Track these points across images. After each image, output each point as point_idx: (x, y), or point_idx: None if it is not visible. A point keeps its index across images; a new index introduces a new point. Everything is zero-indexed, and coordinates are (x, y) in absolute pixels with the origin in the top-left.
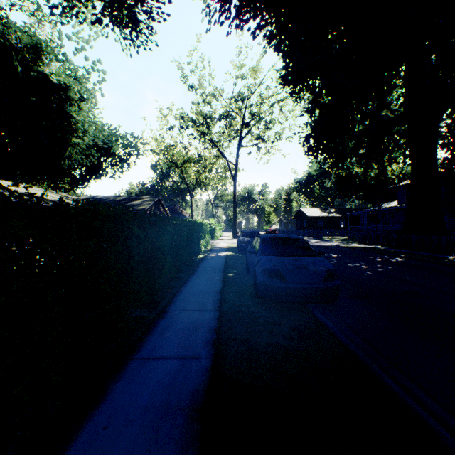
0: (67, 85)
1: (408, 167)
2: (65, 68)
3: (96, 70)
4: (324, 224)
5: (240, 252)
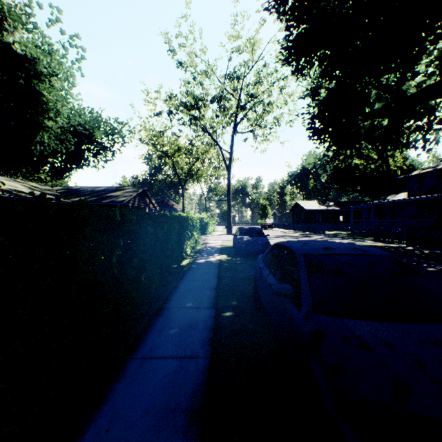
0: (35, 57)
1: (427, 153)
2: (34, 39)
3: (74, 45)
4: (323, 218)
5: (238, 254)
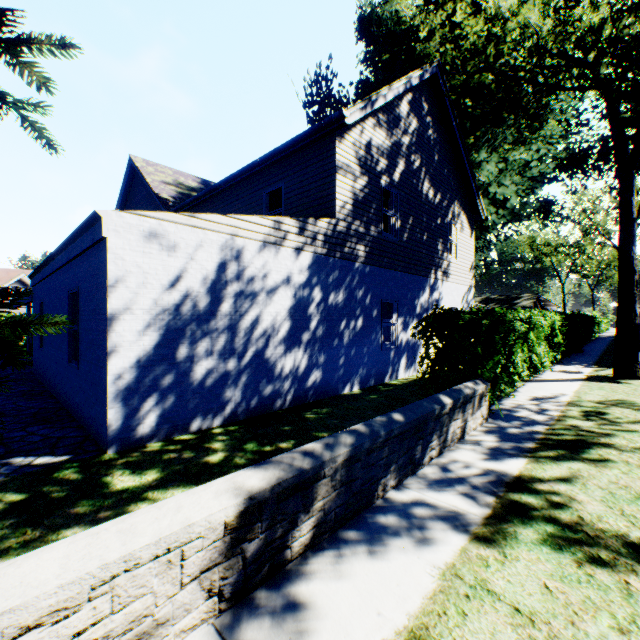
0: None
1: None
2: None
3: None
4: None
5: None
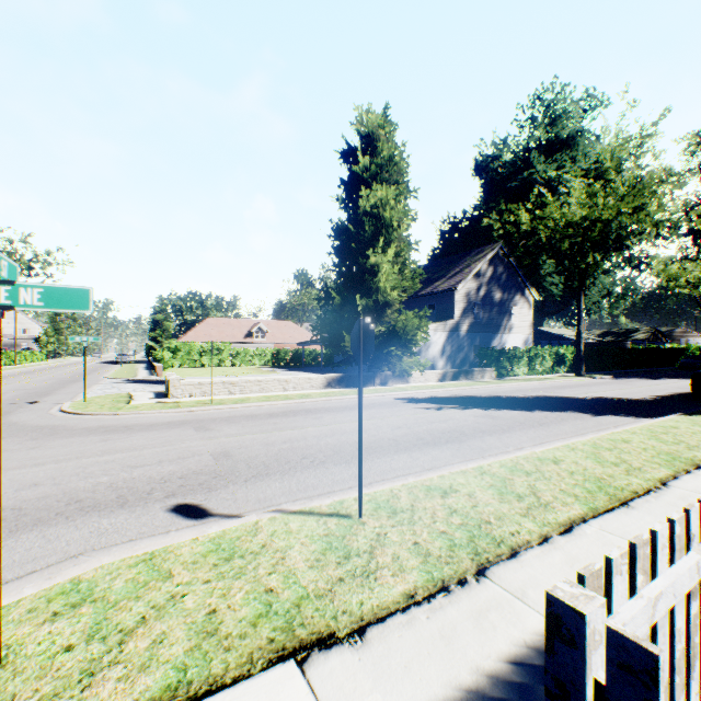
0: None
1: None
2: None
3: None
4: None
5: None
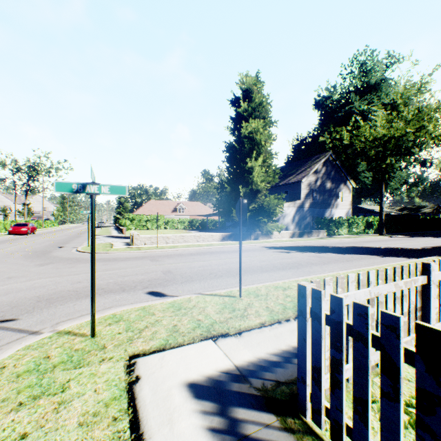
0: None
1: None
2: None
3: None
4: None
5: None
